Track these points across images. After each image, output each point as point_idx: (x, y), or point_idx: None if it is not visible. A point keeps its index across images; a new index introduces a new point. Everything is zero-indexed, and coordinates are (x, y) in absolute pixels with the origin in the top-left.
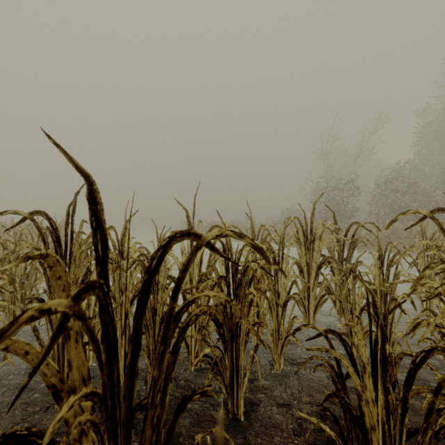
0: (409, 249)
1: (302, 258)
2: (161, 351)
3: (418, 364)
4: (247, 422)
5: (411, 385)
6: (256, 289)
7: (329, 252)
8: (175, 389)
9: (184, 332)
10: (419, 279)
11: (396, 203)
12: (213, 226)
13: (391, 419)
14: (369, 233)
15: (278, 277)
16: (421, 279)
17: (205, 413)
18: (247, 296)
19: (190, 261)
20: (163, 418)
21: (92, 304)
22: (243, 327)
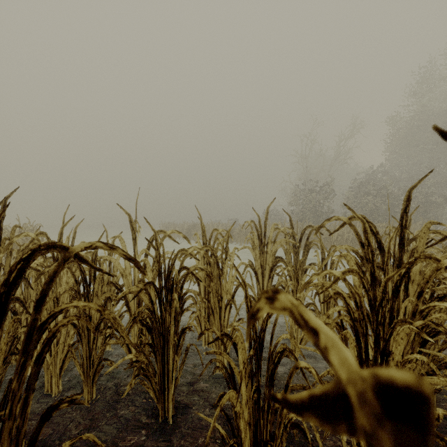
0: (332, 253)
1: (257, 261)
2: (22, 362)
3: (276, 364)
4: (175, 425)
5: (272, 384)
6: (207, 292)
7: (285, 255)
8: (112, 395)
9: (50, 342)
10: (307, 284)
11: (368, 205)
12: (158, 231)
13: (261, 416)
14: (341, 234)
15: (221, 280)
16: (308, 283)
17: (136, 418)
18: (174, 301)
19: (57, 273)
20: (23, 429)
21: (31, 312)
22: (172, 331)
